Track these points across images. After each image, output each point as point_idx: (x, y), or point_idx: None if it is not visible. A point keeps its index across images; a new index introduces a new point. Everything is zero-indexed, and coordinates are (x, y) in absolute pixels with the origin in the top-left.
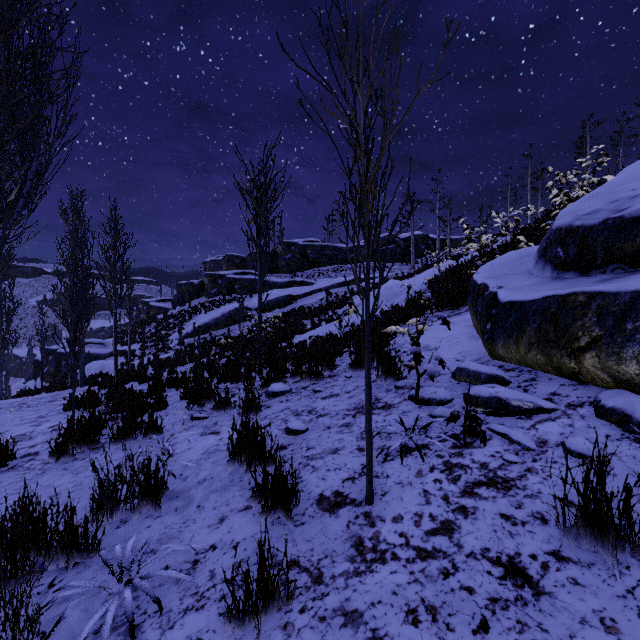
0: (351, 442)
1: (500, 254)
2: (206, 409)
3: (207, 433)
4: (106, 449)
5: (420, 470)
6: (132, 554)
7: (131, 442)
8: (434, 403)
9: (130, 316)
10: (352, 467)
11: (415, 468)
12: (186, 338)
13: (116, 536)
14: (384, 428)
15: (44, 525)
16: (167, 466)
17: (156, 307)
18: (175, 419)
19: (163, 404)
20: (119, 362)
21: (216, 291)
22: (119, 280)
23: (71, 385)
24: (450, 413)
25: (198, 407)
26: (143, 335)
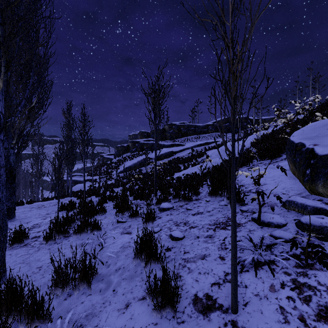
0: (214, 251)
1: (300, 125)
2: (125, 216)
3: (124, 233)
4: (71, 238)
5: (272, 285)
6: (69, 325)
7: (84, 234)
8: (272, 226)
9: (93, 162)
10: (217, 273)
11: (268, 282)
12: (120, 173)
13: (63, 307)
14: (237, 242)
15: (21, 296)
16: (100, 254)
17: (106, 158)
18: (109, 221)
19: (104, 211)
20: (89, 185)
21: (135, 149)
22: (86, 145)
23: (66, 196)
24: (294, 240)
25: (121, 214)
26: (99, 172)
